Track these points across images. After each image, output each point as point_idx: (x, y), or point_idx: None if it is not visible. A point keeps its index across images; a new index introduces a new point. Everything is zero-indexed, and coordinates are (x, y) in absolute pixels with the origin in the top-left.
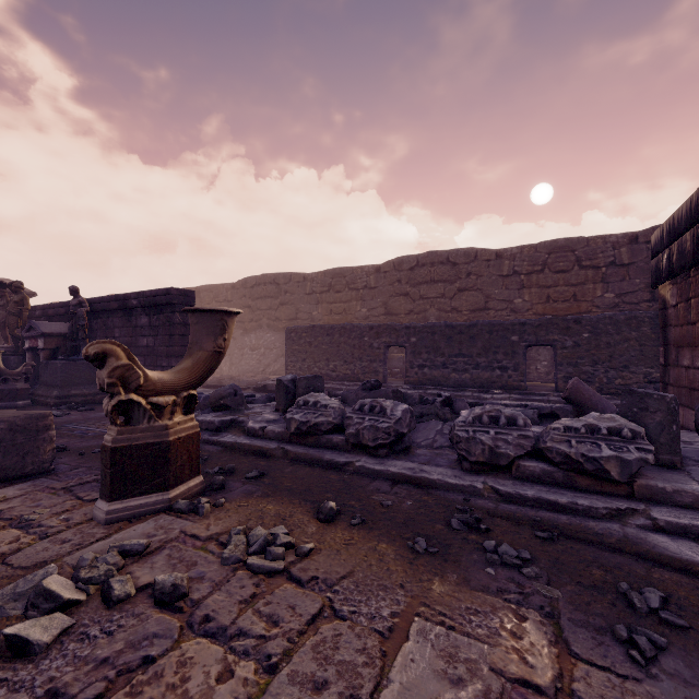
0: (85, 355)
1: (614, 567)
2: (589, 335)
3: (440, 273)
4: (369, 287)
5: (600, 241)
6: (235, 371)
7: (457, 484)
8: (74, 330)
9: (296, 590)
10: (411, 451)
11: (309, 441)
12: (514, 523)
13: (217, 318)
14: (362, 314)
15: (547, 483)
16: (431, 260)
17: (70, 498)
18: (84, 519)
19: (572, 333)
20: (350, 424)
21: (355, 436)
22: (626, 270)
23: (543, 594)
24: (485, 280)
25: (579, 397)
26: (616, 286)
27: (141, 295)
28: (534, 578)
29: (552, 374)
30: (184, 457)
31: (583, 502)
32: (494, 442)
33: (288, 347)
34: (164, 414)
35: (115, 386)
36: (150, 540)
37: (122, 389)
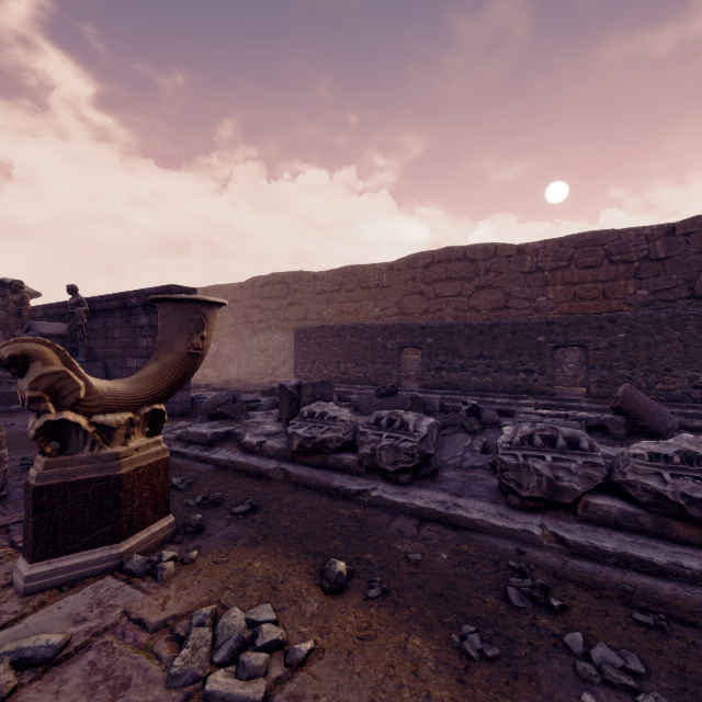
0: None
1: None
2: (625, 335)
3: (457, 270)
4: (382, 286)
5: (632, 234)
6: (243, 374)
7: (505, 527)
8: (72, 330)
9: None
10: (438, 475)
11: (315, 461)
12: (596, 594)
13: (192, 310)
14: (374, 313)
15: (629, 529)
16: (448, 256)
17: (1, 544)
18: (1, 583)
19: (606, 333)
20: (363, 441)
21: (370, 457)
22: (661, 264)
23: None
24: (505, 277)
25: (633, 406)
26: (650, 282)
27: (140, 293)
28: None
29: (579, 377)
30: (144, 493)
31: (692, 564)
32: (552, 472)
33: (297, 349)
34: (115, 438)
35: (40, 401)
36: (74, 629)
37: (53, 405)
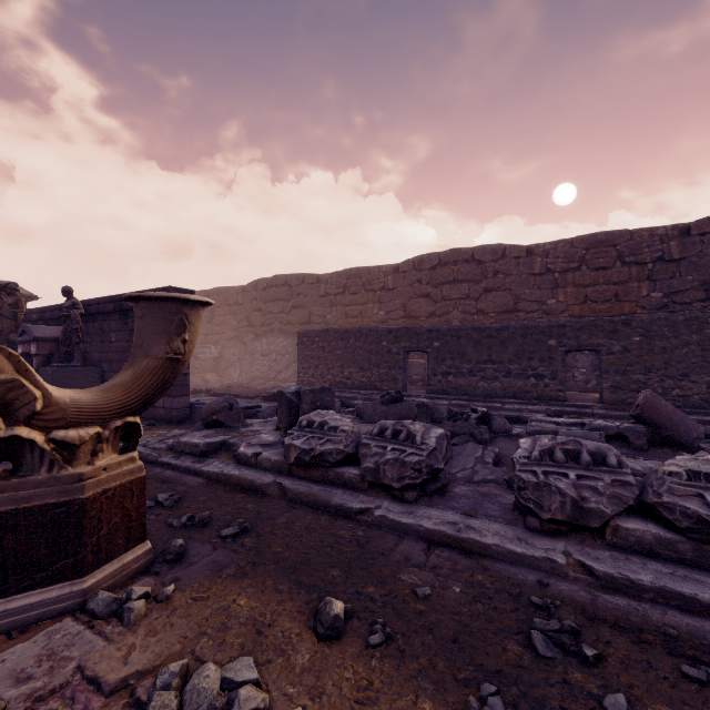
0: None
1: None
2: (640, 339)
3: (464, 272)
4: (387, 288)
5: (645, 234)
6: (245, 378)
7: (524, 554)
8: (67, 334)
9: None
10: (447, 491)
11: (313, 475)
12: (635, 639)
13: (172, 309)
14: (379, 317)
15: (666, 558)
16: (455, 258)
17: None
18: None
19: (620, 337)
20: (366, 454)
21: (373, 472)
22: (676, 266)
23: None
24: (514, 279)
25: (654, 414)
26: (665, 284)
27: None
28: None
29: (591, 382)
30: (114, 519)
31: None
32: (577, 492)
33: (300, 353)
34: (78, 456)
35: None
36: (14, 691)
37: (2, 419)
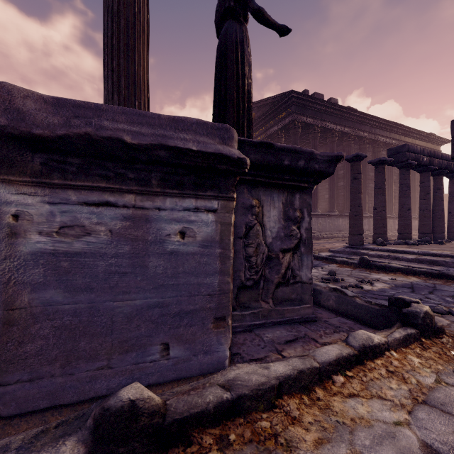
0: None
1: None
2: None
3: None
4: None
5: None
6: None
7: None
8: None
9: None
10: None
11: None
12: None
13: None
14: None
15: None
16: None
17: None
18: None
19: None
20: None
21: None
22: None
23: None
24: None
25: None
26: None
27: None
28: None
29: None
30: None
31: None
32: None
33: None
34: None
35: None
36: None
37: None
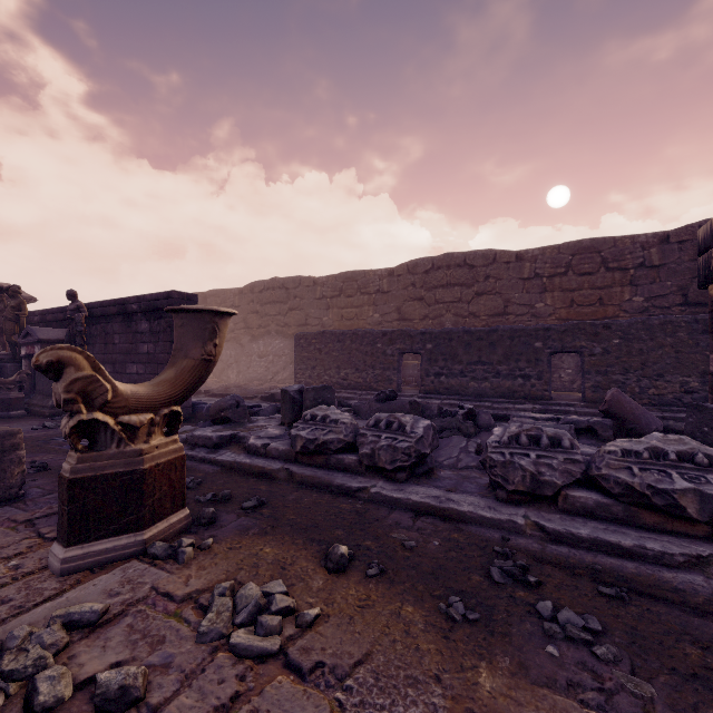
0: (35, 364)
1: (711, 642)
2: (619, 341)
3: (457, 276)
4: (382, 292)
5: (628, 242)
6: (242, 379)
7: (492, 518)
8: (72, 336)
9: (294, 686)
10: (433, 474)
11: (317, 461)
12: (569, 573)
13: (206, 319)
14: (374, 319)
15: (603, 518)
16: (448, 263)
17: (29, 535)
18: (37, 566)
19: (601, 339)
20: (363, 442)
21: (370, 457)
22: (656, 272)
23: (630, 691)
24: (504, 283)
25: (620, 410)
26: (646, 289)
27: (141, 299)
28: (612, 662)
29: (576, 382)
30: (163, 487)
31: (654, 546)
32: (536, 468)
33: (297, 354)
34: (138, 436)
35: (74, 402)
36: (110, 600)
37: (84, 406)
